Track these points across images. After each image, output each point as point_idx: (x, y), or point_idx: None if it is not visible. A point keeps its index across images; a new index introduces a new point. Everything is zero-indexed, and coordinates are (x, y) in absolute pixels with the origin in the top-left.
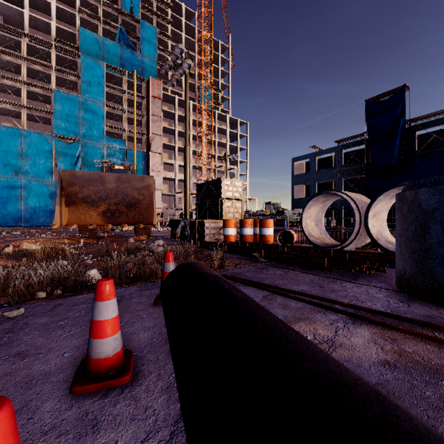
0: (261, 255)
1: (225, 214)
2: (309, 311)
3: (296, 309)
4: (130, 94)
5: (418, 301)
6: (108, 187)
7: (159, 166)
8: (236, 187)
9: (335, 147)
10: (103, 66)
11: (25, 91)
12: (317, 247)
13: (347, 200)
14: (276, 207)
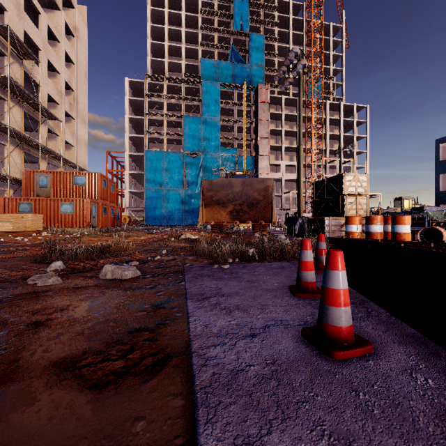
0: None
1: (347, 211)
2: None
3: None
4: (240, 105)
5: None
6: (235, 191)
7: (266, 168)
8: (359, 182)
9: None
10: (218, 86)
11: (166, 121)
12: None
13: None
14: (410, 204)
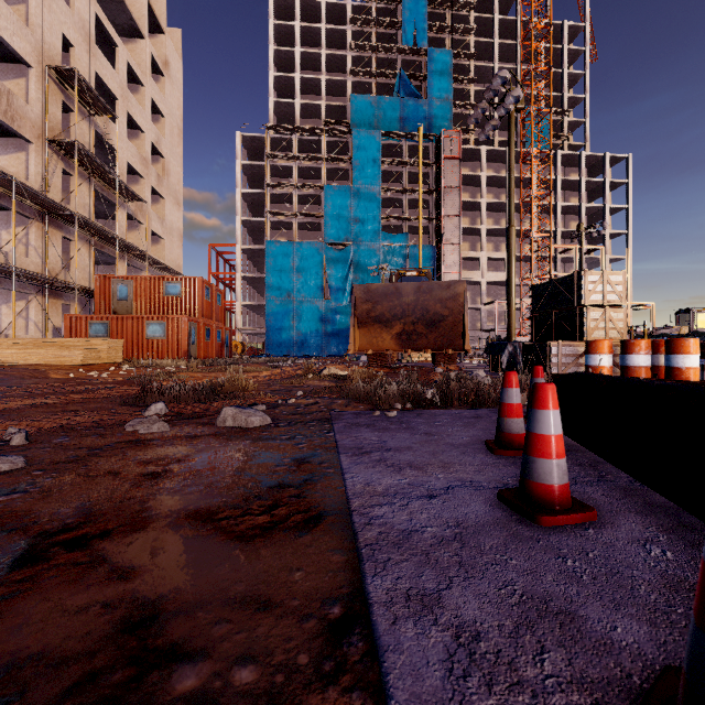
0: None
1: (589, 332)
2: None
3: None
4: (413, 165)
5: None
6: (405, 301)
7: (455, 265)
8: (610, 285)
9: None
10: (378, 137)
11: (297, 196)
12: None
13: None
14: None
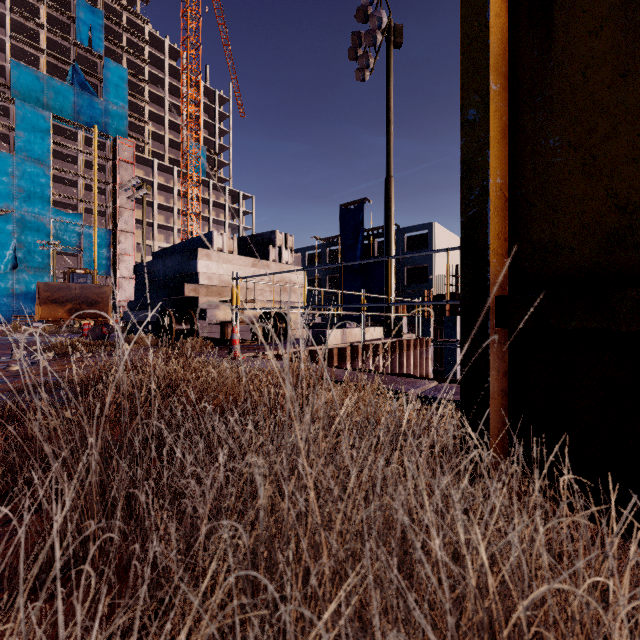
0: None
1: None
2: None
3: None
4: (89, 155)
5: None
6: (74, 293)
7: (130, 249)
8: None
9: (321, 244)
10: (48, 118)
11: None
12: None
13: None
14: None
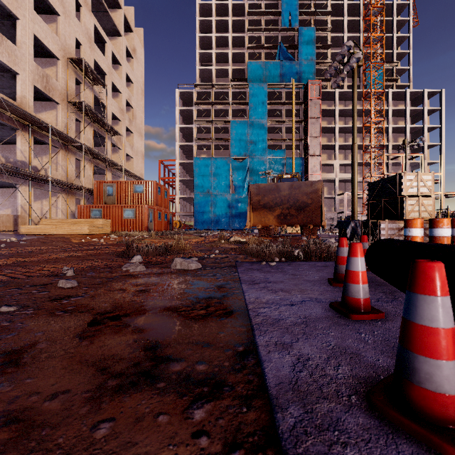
0: None
1: (407, 213)
2: None
3: None
4: (289, 104)
5: None
6: (282, 194)
7: (317, 169)
8: (423, 182)
9: None
10: (265, 88)
11: (213, 128)
12: None
13: None
14: None
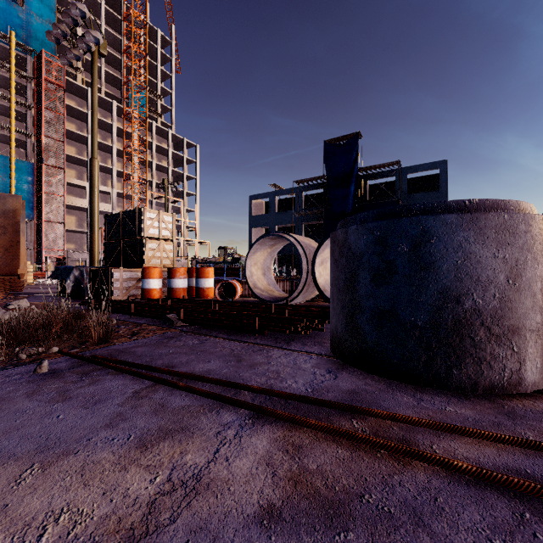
0: (179, 317)
1: (148, 260)
2: (194, 413)
3: (175, 412)
4: (4, 68)
5: (348, 368)
6: None
7: (59, 188)
8: (165, 223)
9: (295, 188)
10: None
11: None
12: (263, 301)
13: (295, 244)
14: (231, 253)
